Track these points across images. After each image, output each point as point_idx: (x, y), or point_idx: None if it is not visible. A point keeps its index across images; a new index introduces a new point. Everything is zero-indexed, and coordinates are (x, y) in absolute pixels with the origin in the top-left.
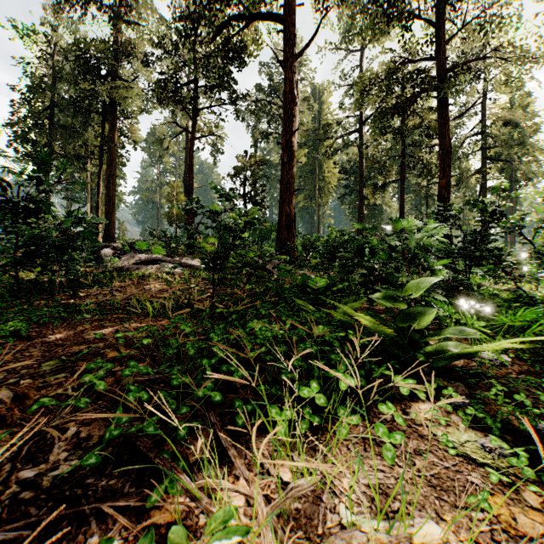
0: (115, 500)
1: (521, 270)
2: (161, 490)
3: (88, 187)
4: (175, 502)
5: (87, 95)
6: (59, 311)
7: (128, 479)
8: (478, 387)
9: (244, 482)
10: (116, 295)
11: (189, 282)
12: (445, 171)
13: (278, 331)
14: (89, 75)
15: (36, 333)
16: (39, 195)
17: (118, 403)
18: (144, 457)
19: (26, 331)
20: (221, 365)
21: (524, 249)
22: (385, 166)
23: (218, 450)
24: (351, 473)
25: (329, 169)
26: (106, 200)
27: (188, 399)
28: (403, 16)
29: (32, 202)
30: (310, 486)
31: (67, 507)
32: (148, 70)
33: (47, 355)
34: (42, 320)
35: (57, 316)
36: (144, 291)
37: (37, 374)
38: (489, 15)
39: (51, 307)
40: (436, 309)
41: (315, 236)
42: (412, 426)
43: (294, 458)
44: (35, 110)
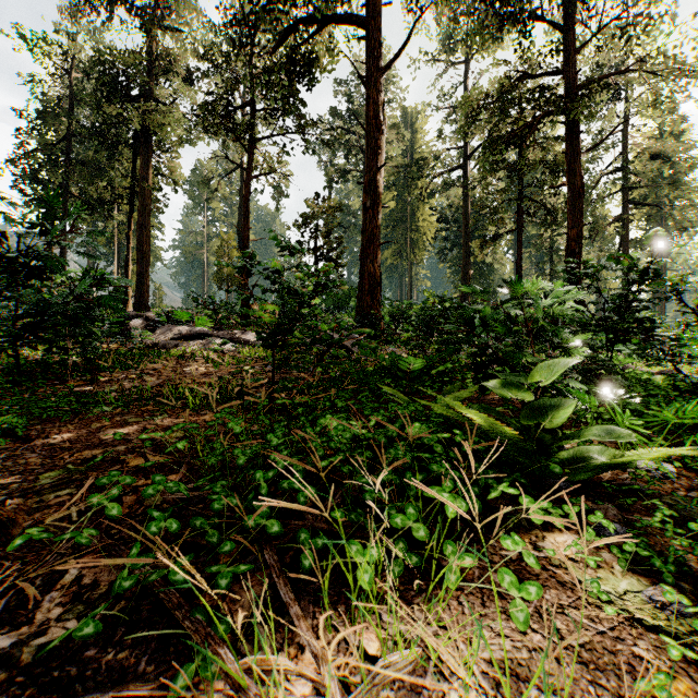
0: (122, 686)
1: (679, 348)
2: (191, 670)
3: (115, 240)
4: (210, 689)
5: (114, 122)
6: (70, 402)
7: (146, 650)
8: (635, 509)
9: (311, 655)
10: (146, 380)
11: (242, 363)
12: (576, 218)
13: (359, 431)
14: (116, 96)
15: (36, 432)
16: (45, 250)
17: (139, 532)
18: (171, 615)
19: (24, 429)
20: (282, 477)
21: (678, 320)
22: (497, 212)
23: (276, 605)
24: (468, 650)
25: (424, 217)
26: (138, 256)
27: (235, 528)
28: (521, 18)
29: (36, 258)
30: (407, 665)
31: (54, 695)
32: (191, 89)
33: (48, 463)
34: (45, 415)
35: (66, 409)
36: (183, 376)
37: (32, 490)
38: (632, 16)
39: (60, 396)
40: (575, 402)
41: (407, 303)
42: (548, 568)
43: (383, 617)
44: (47, 142)
